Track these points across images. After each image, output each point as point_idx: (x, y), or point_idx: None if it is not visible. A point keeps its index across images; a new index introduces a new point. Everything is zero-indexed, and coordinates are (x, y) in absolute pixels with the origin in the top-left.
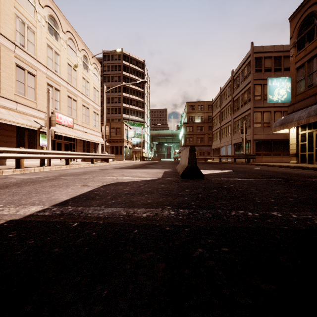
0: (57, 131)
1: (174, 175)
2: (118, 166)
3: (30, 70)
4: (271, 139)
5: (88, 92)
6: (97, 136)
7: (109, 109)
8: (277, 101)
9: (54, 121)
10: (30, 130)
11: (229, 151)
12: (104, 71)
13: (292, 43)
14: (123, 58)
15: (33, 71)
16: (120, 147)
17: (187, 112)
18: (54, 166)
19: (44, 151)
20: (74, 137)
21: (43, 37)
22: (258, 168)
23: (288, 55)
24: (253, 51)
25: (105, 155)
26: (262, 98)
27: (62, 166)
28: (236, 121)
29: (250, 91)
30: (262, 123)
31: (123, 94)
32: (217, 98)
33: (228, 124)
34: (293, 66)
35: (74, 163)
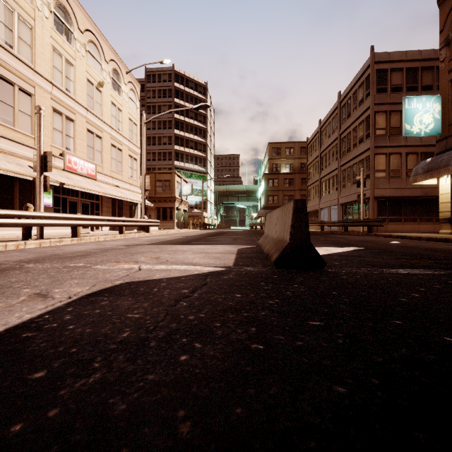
0: (68, 183)
1: (257, 258)
2: (161, 238)
3: (23, 85)
4: (402, 197)
5: (121, 125)
6: (134, 193)
7: (154, 153)
8: (419, 134)
9: (50, 162)
10: (23, 180)
11: (333, 215)
12: (148, 98)
13: (443, 40)
14: (175, 78)
15: (28, 88)
16: (170, 209)
17: (269, 157)
18: (50, 239)
19: (28, 213)
20: (96, 193)
21: (46, 35)
22: (397, 242)
23: (427, 65)
24: (373, 60)
25: (143, 220)
26: (388, 132)
27: (64, 239)
28: (344, 169)
29: (369, 122)
30: (387, 171)
31: (175, 132)
32: (314, 136)
33: (332, 174)
34: (446, 76)
35: (92, 234)
